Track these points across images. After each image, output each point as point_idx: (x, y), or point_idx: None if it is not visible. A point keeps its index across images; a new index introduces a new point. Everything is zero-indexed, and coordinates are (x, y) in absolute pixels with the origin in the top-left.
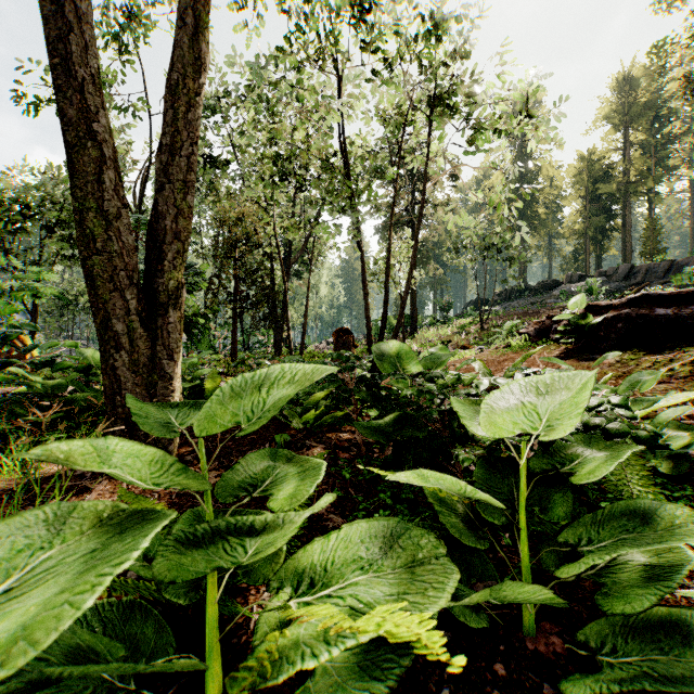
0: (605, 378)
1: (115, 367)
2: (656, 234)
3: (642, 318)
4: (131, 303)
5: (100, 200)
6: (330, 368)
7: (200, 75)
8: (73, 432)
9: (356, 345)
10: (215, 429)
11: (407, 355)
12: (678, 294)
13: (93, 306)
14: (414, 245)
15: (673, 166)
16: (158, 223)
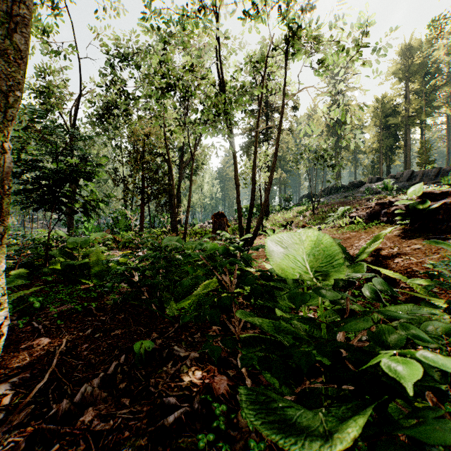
0: None
1: None
2: (428, 151)
3: None
4: None
5: None
6: None
7: None
8: None
9: (228, 225)
10: None
11: (324, 249)
12: None
13: None
14: (276, 145)
15: (437, 106)
16: None
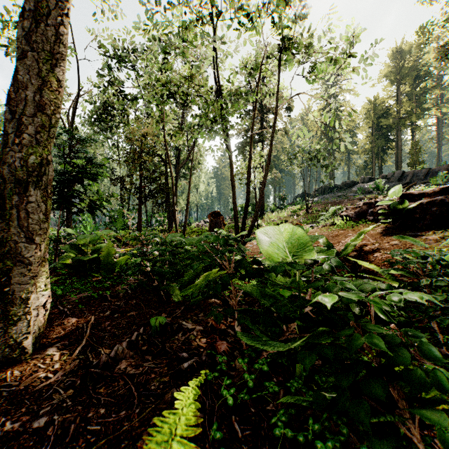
0: None
1: None
2: (418, 151)
3: None
4: None
5: None
6: None
7: None
8: None
9: (225, 223)
10: None
11: (298, 239)
12: None
13: None
14: (270, 149)
15: (428, 108)
16: (19, 93)
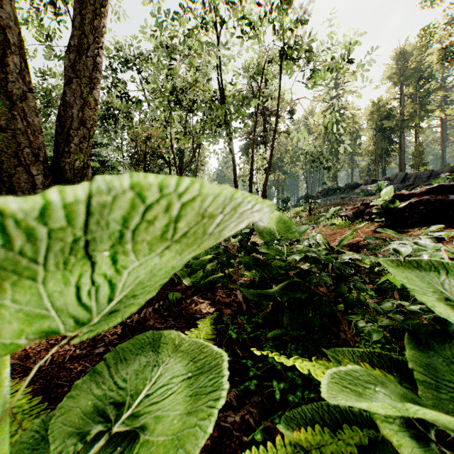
0: None
1: None
2: (421, 153)
3: (438, 202)
4: (37, 178)
5: (4, 80)
6: (262, 203)
7: None
8: None
9: None
10: None
11: (285, 224)
12: None
13: None
14: (271, 152)
15: (431, 110)
16: (66, 111)
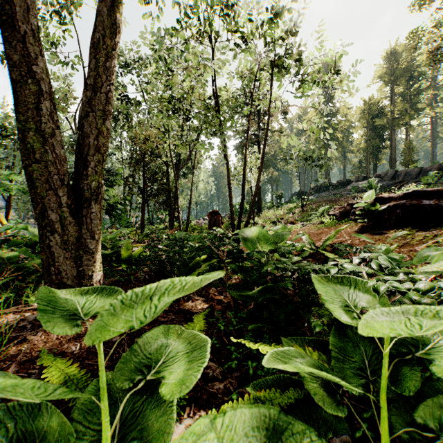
0: (392, 248)
1: (50, 245)
2: (411, 151)
3: (413, 206)
4: (63, 198)
5: (38, 122)
6: (217, 276)
7: (114, 35)
8: (23, 289)
9: (223, 222)
10: (105, 339)
11: (264, 237)
12: (437, 191)
13: (33, 201)
14: (262, 157)
15: (421, 108)
16: (84, 140)
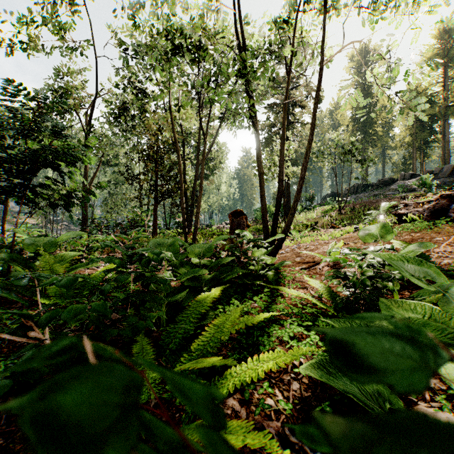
0: None
1: None
2: None
3: None
4: None
5: None
6: None
7: None
8: None
9: (248, 225)
10: None
11: None
12: None
13: None
14: (313, 119)
15: None
16: None
